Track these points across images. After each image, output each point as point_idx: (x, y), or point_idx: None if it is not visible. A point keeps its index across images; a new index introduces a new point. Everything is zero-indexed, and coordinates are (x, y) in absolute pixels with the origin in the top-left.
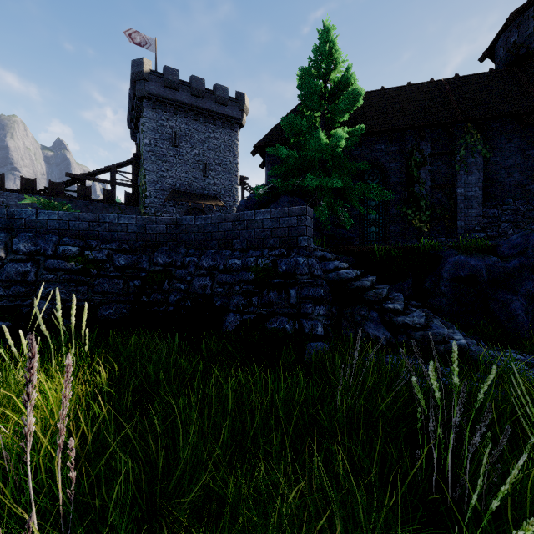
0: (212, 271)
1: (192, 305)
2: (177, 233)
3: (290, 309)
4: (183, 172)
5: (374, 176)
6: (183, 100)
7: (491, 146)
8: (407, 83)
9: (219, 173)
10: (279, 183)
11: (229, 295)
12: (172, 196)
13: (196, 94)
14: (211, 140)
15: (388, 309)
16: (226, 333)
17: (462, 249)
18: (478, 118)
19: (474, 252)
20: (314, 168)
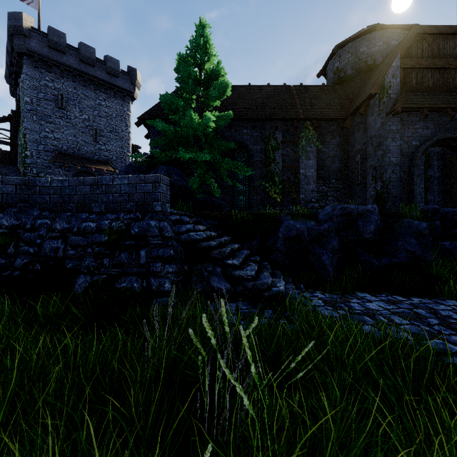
0: (65, 234)
1: (42, 269)
2: (29, 194)
3: (140, 268)
4: (70, 135)
5: (242, 155)
6: (71, 64)
7: (322, 140)
8: (267, 83)
9: (110, 139)
10: (157, 154)
11: (81, 257)
12: (58, 158)
13: (85, 61)
14: (102, 108)
15: (228, 265)
16: (75, 295)
17: (295, 216)
18: (313, 118)
19: (300, 218)
20: (190, 143)
